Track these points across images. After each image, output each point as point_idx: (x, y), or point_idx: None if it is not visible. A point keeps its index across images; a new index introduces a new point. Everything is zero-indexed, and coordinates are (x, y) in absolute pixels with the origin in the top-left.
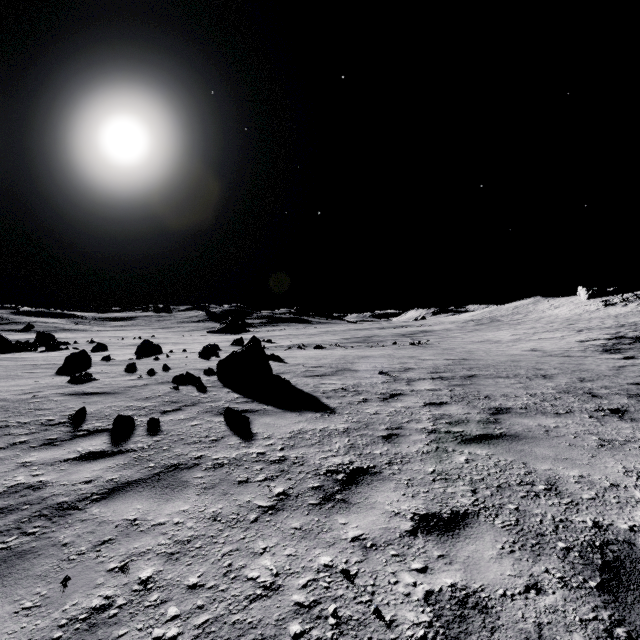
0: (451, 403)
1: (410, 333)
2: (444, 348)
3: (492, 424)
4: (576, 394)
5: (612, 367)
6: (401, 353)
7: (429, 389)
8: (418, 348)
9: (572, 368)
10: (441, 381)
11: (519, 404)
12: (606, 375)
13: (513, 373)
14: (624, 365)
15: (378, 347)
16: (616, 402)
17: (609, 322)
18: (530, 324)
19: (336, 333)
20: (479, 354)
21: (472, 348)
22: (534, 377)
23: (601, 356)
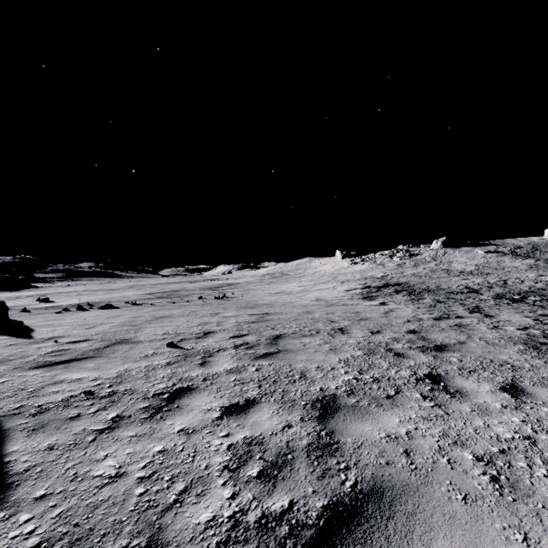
0: (261, 400)
1: (217, 286)
2: (247, 301)
3: (331, 455)
4: (382, 354)
5: (381, 314)
6: (204, 309)
7: (230, 370)
8: (223, 302)
9: (356, 317)
10: (245, 351)
11: (342, 384)
12: (384, 324)
13: (314, 329)
14: (386, 311)
15: (182, 303)
16: (421, 362)
17: (358, 275)
18: (309, 277)
19: (143, 287)
20: (278, 306)
21: (271, 300)
22: (334, 332)
23: (366, 303)
